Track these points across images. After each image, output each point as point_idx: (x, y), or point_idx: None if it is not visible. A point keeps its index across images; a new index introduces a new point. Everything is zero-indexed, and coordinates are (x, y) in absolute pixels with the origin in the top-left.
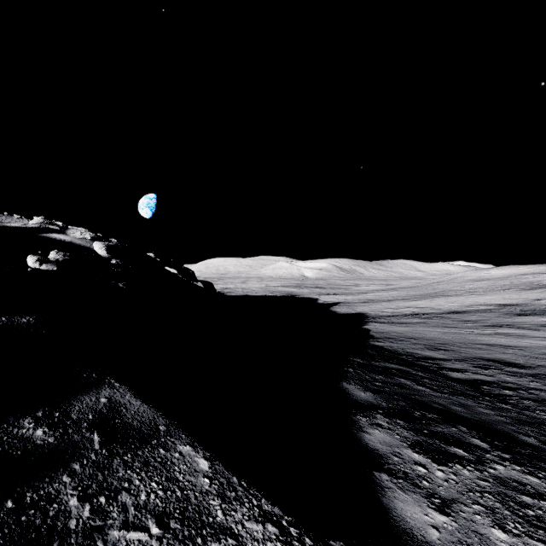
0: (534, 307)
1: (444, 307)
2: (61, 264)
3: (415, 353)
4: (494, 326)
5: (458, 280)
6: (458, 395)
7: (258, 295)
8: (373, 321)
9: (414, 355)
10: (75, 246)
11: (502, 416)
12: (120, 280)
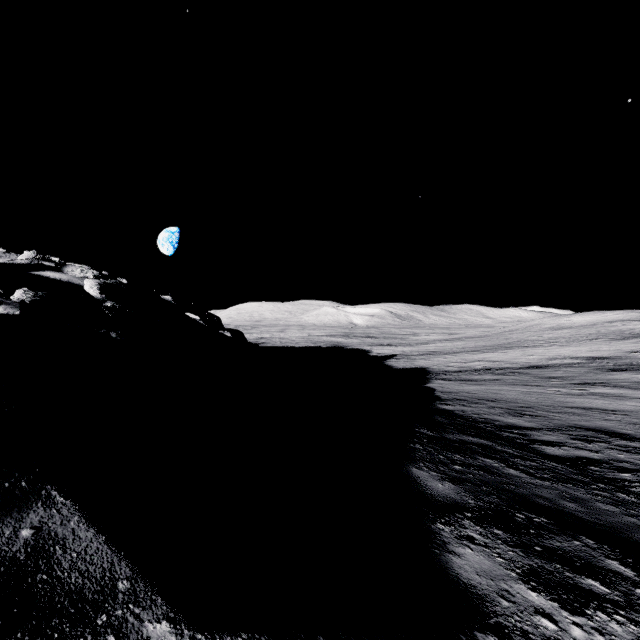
0: (630, 361)
1: (521, 361)
2: (28, 307)
3: (495, 420)
4: (585, 384)
5: (534, 328)
6: (564, 482)
7: (298, 346)
8: (437, 377)
9: (493, 422)
10: (73, 287)
11: (632, 516)
12: (113, 328)
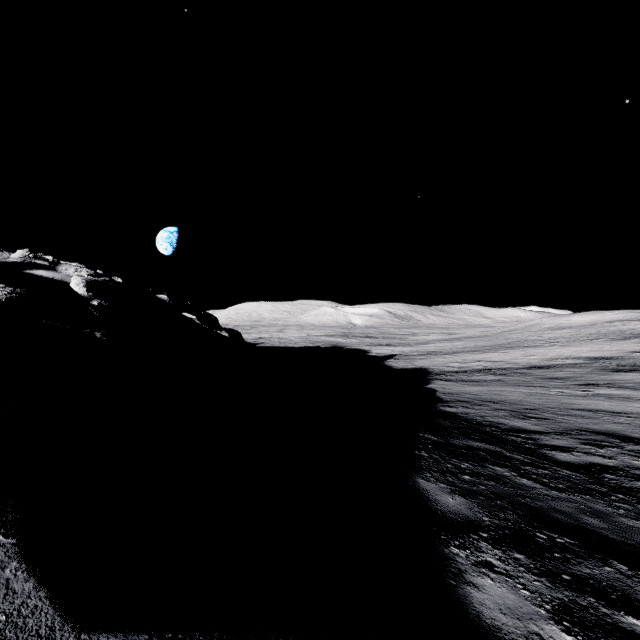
0: (633, 361)
1: (522, 361)
2: (2, 305)
3: (500, 423)
4: (589, 385)
5: (534, 328)
6: (581, 493)
7: (297, 346)
8: (437, 378)
9: (499, 426)
10: (66, 286)
11: None
12: (98, 327)
